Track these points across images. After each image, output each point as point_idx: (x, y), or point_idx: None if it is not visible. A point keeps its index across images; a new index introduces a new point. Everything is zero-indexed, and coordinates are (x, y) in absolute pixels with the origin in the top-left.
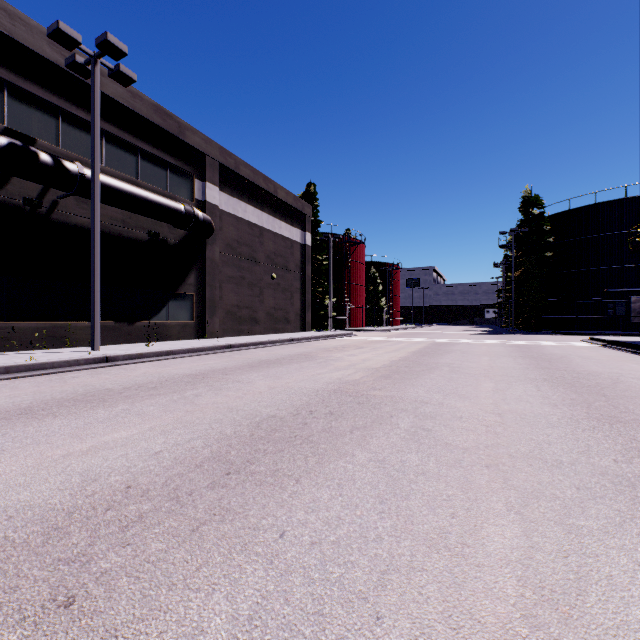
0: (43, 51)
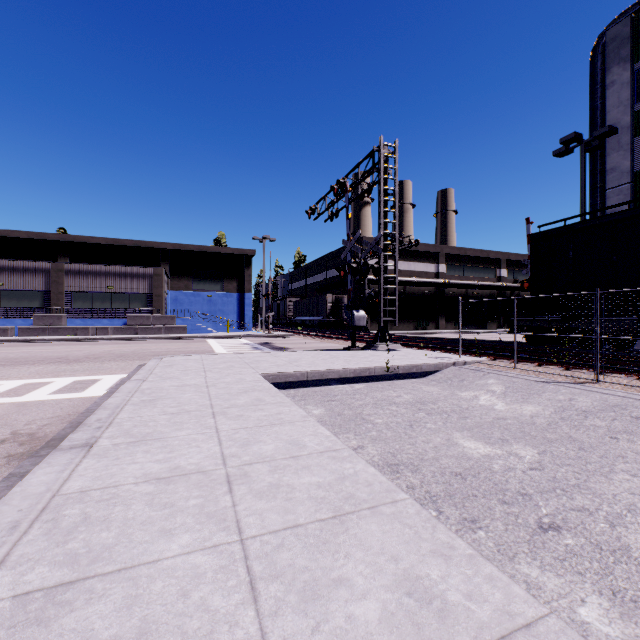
0: (520, 259)
